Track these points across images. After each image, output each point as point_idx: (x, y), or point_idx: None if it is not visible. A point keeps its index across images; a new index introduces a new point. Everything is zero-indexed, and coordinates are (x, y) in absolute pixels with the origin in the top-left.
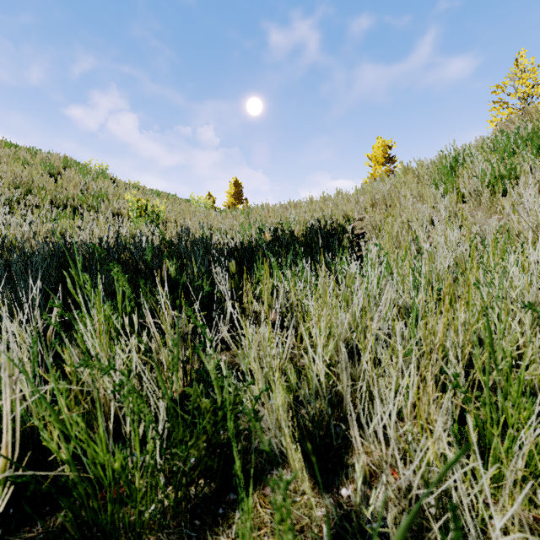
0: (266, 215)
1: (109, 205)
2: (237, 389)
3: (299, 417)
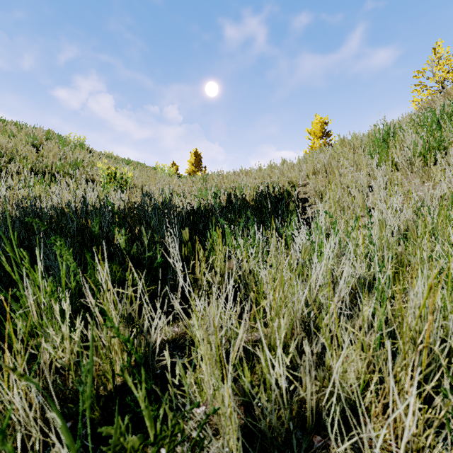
0: (221, 181)
1: (84, 172)
2: (176, 416)
3: (253, 419)
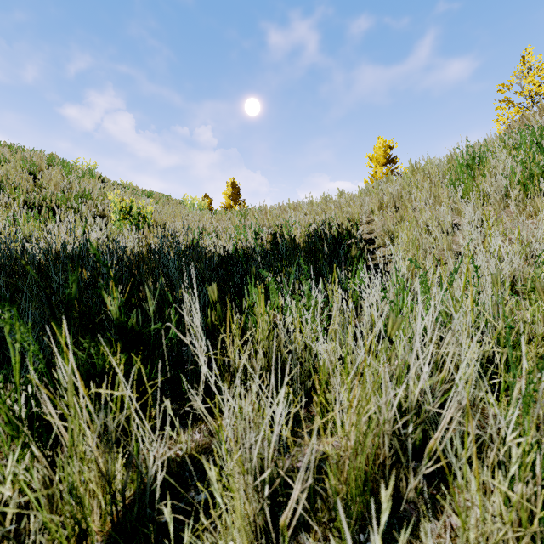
0: (263, 217)
1: (92, 206)
2: None
3: None
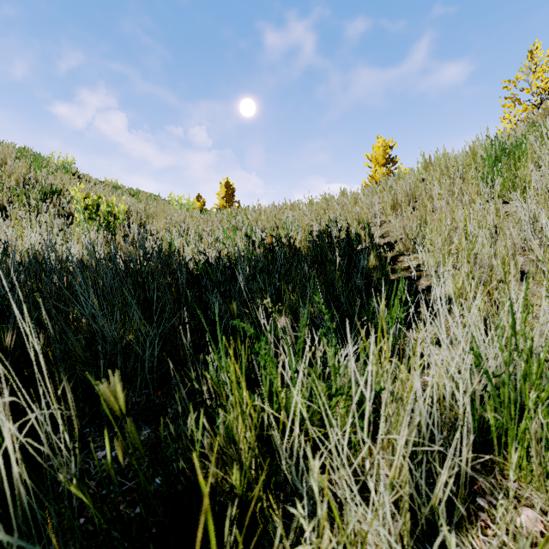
0: (257, 218)
1: (59, 204)
2: None
3: None
